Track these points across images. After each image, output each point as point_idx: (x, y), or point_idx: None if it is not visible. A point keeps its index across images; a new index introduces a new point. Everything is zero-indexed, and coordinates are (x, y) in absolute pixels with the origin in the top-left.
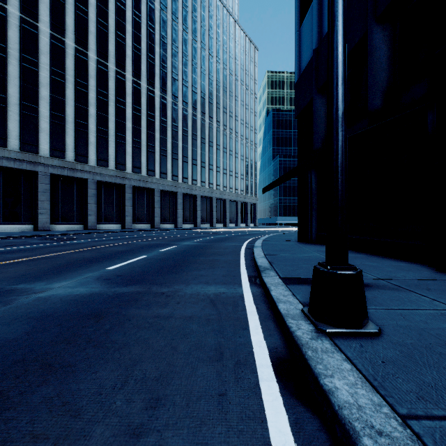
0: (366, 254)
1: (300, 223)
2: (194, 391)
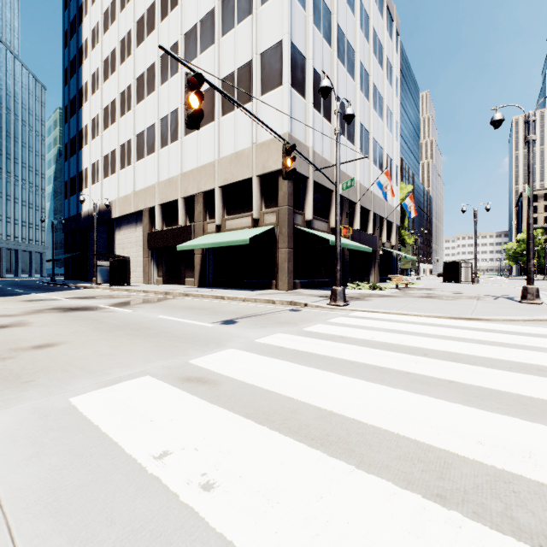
0: (79, 281)
1: (65, 273)
2: (38, 284)
